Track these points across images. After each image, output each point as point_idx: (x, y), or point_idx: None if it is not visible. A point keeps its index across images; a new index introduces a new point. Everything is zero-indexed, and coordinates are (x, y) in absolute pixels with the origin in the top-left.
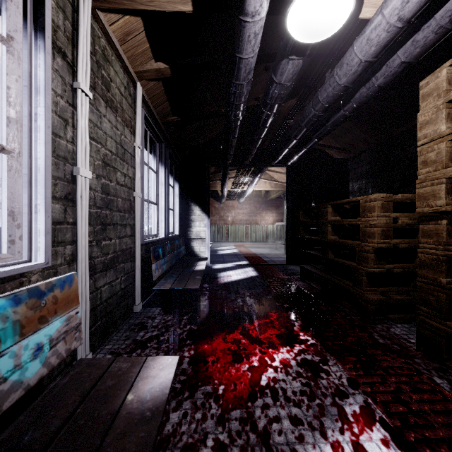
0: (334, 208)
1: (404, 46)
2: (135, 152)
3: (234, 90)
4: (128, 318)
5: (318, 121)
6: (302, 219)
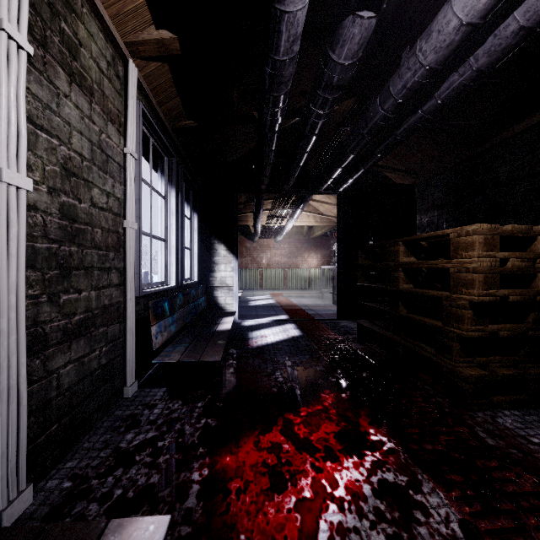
0: (407, 246)
1: (526, 1)
2: (127, 161)
3: (271, 71)
4: (113, 407)
5: (385, 127)
6: (361, 261)
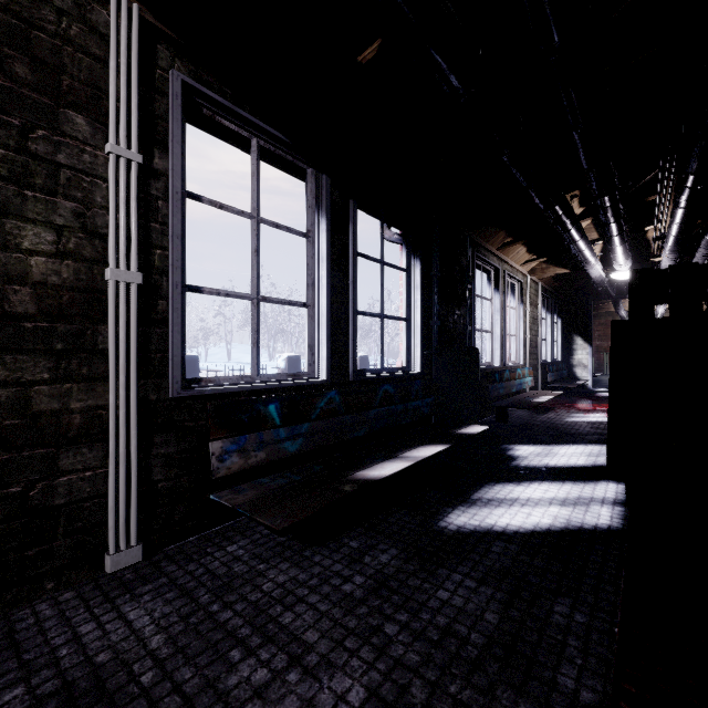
0: None
1: None
2: (538, 317)
3: (595, 285)
4: None
5: None
6: None
